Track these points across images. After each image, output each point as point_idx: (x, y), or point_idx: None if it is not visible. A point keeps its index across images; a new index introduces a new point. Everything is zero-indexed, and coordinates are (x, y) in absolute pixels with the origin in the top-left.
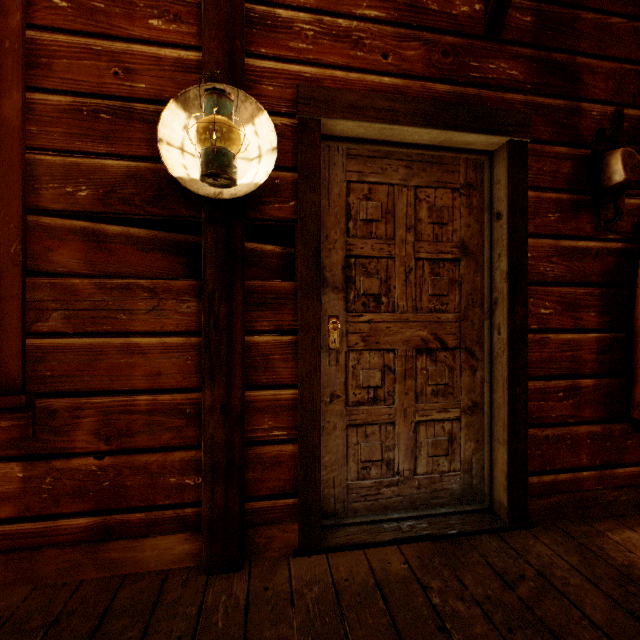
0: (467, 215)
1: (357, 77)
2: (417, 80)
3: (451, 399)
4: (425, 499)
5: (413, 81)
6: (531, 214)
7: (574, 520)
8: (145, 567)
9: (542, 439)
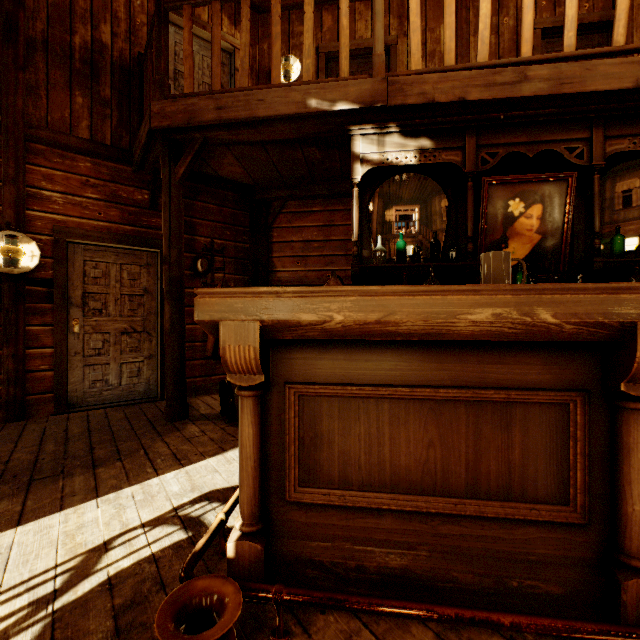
0: (148, 276)
1: (86, 221)
2: (117, 224)
3: (140, 353)
4: (126, 395)
5: (115, 224)
6: None
7: (191, 396)
8: None
9: None
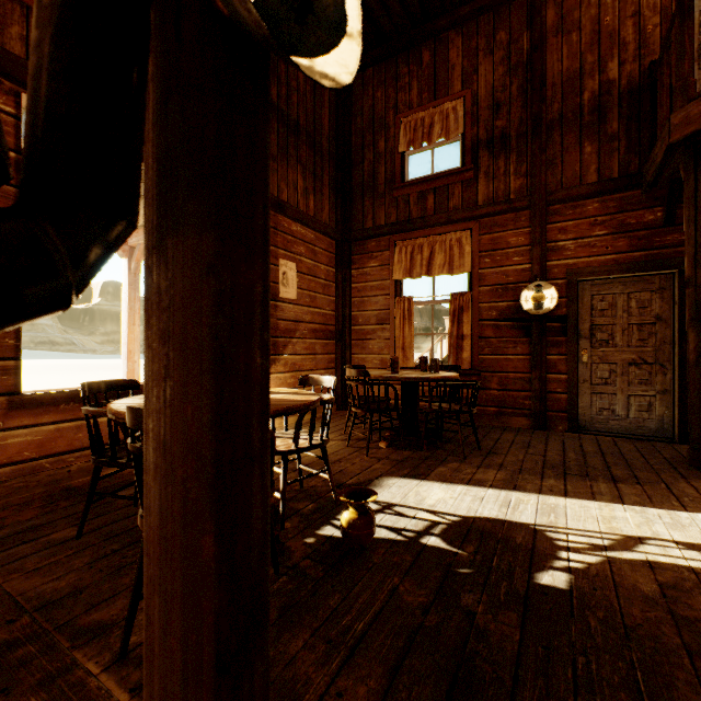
0: (660, 302)
1: (593, 259)
2: (623, 254)
3: (649, 386)
4: (633, 429)
5: (621, 254)
6: None
7: None
8: (512, 425)
9: None
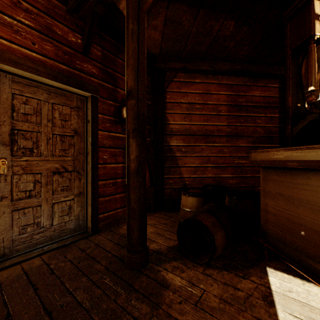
0: (77, 119)
1: (17, 47)
2: (51, 60)
3: (70, 191)
4: (58, 235)
5: (49, 59)
6: (100, 122)
7: (115, 226)
8: None
9: (104, 201)
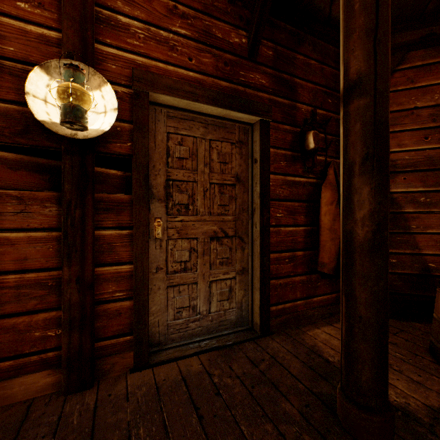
0: (239, 159)
1: (173, 69)
2: (210, 77)
3: (231, 266)
4: (216, 327)
5: (207, 77)
6: (272, 161)
7: (293, 328)
8: (13, 400)
9: (278, 285)
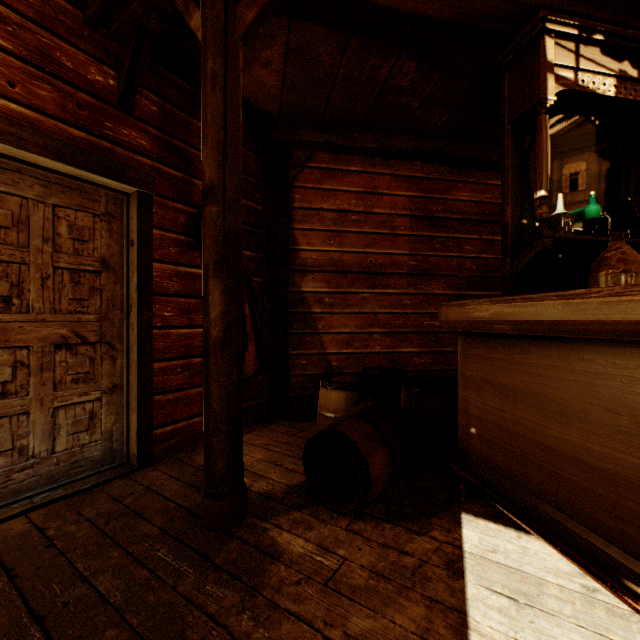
0: (108, 237)
1: None
2: (51, 118)
3: (93, 384)
4: (65, 472)
5: (46, 117)
6: (157, 246)
7: (188, 451)
8: None
9: (166, 402)
